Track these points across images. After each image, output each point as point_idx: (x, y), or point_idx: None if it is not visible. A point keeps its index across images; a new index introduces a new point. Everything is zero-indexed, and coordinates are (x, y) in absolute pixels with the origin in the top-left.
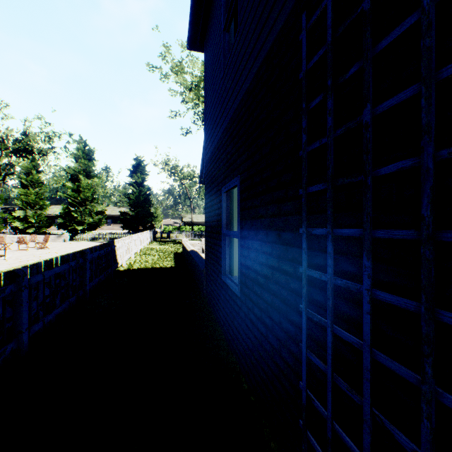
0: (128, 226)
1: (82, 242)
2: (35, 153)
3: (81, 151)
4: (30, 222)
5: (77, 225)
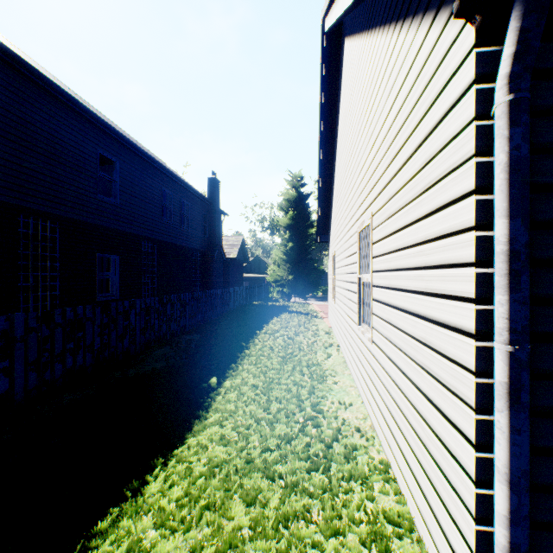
0: None
1: None
2: None
3: None
4: None
5: None
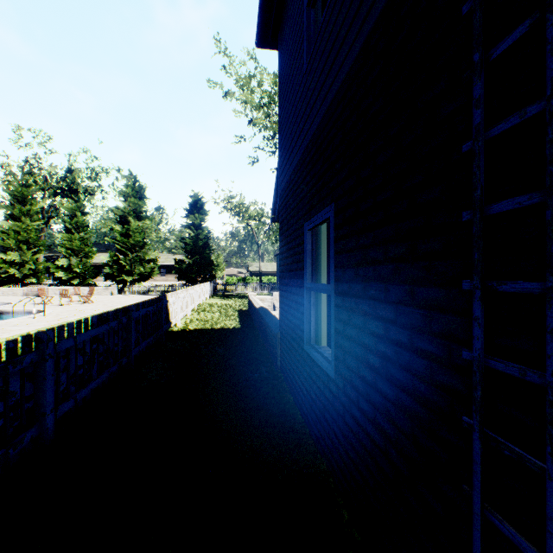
0: (184, 276)
1: (132, 296)
2: (81, 192)
3: (131, 188)
4: (75, 272)
5: (126, 276)
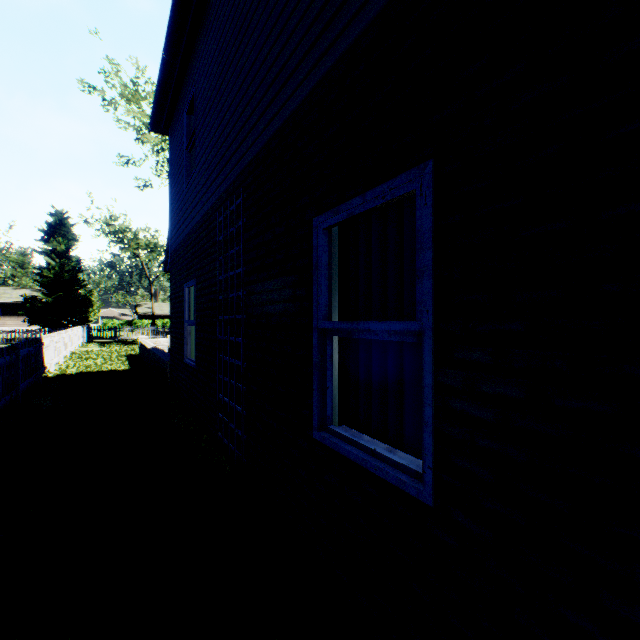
0: (39, 319)
1: None
2: None
3: None
4: None
5: None
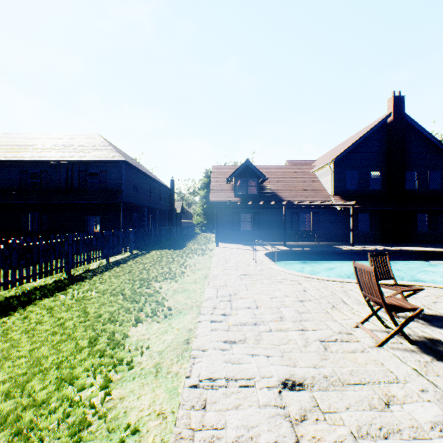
0: None
1: None
2: None
3: None
4: None
5: None
